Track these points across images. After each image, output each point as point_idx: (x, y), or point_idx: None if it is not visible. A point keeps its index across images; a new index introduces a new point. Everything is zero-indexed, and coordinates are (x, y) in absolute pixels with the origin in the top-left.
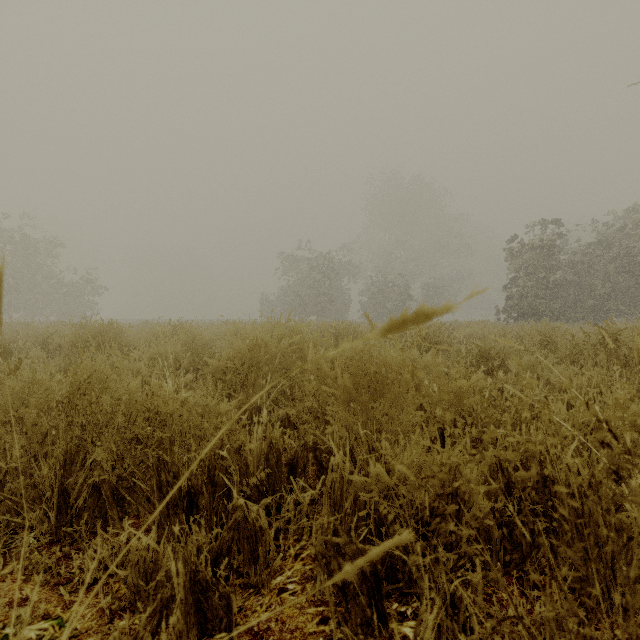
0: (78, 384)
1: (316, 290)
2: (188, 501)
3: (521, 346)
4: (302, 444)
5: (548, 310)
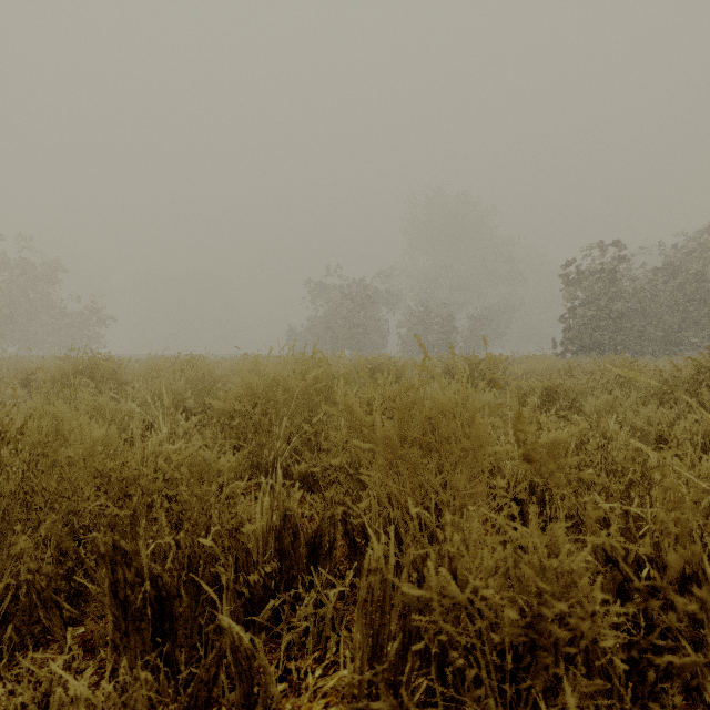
0: (10, 436)
1: (350, 321)
2: (157, 609)
3: (593, 383)
4: (327, 517)
5: (611, 343)
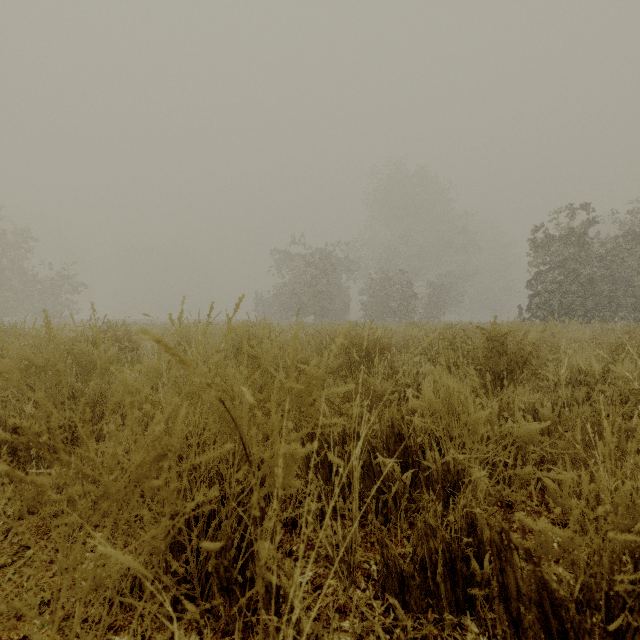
0: None
1: (314, 288)
2: None
3: None
4: None
5: (581, 309)
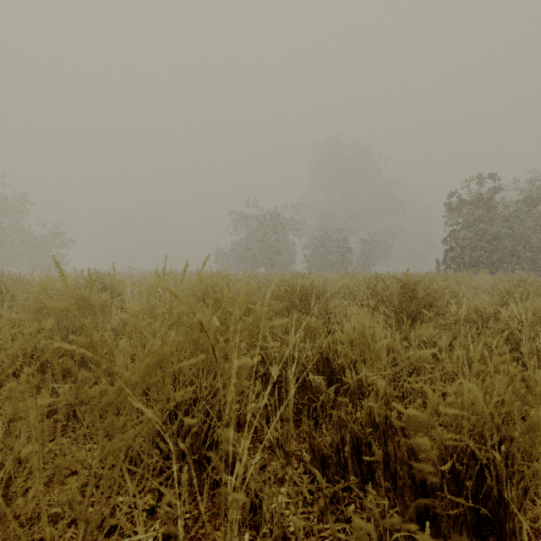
0: None
1: (265, 243)
2: None
3: None
4: None
5: (488, 261)
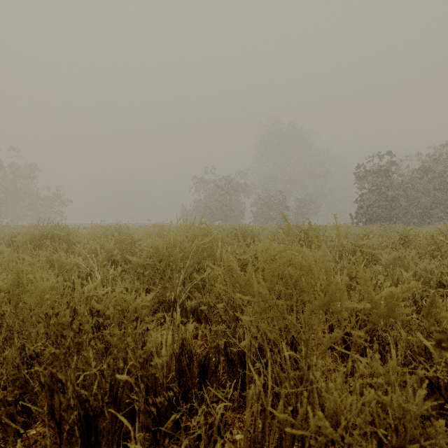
0: None
1: (221, 202)
2: (85, 426)
3: (384, 244)
4: (213, 346)
5: (388, 216)
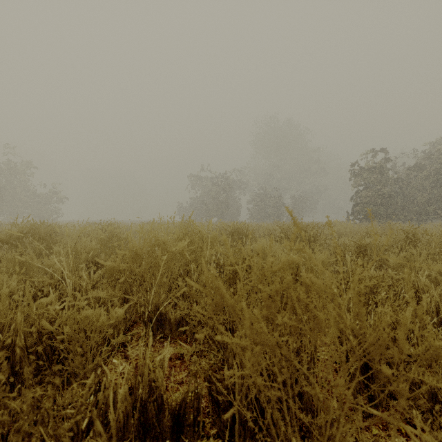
0: None
1: (217, 200)
2: None
3: (389, 243)
4: (190, 390)
5: (385, 214)
